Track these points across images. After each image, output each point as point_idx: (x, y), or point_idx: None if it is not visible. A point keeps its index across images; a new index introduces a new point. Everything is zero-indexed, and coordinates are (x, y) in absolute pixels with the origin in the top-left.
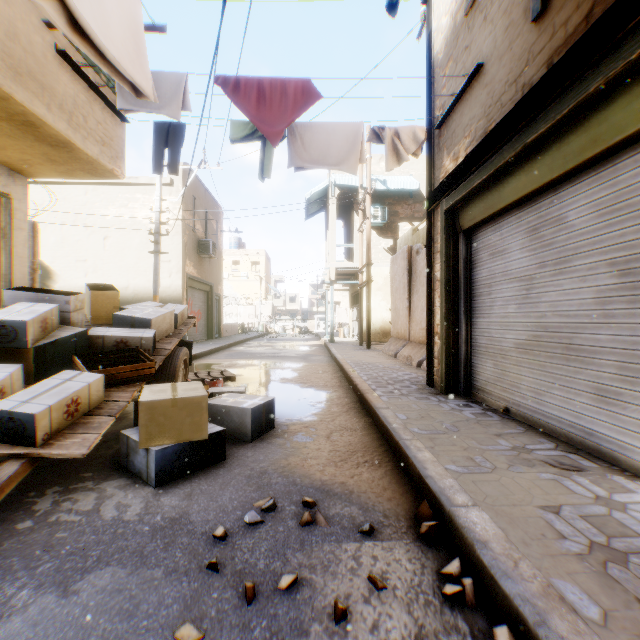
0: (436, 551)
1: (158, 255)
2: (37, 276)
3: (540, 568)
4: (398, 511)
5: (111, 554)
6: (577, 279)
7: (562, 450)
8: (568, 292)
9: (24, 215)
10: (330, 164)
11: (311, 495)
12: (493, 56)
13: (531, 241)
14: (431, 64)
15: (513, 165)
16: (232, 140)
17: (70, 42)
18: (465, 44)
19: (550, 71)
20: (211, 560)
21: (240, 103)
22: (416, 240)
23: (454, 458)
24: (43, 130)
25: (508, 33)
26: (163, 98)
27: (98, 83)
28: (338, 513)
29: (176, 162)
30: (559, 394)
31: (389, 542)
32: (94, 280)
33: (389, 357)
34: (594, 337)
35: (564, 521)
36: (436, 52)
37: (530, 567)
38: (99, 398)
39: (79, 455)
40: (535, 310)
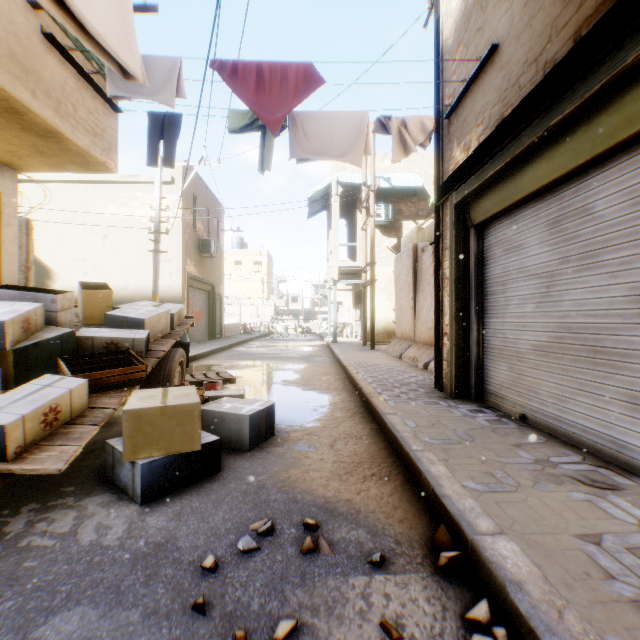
0: (458, 588)
1: (158, 254)
2: (31, 275)
3: (590, 620)
4: (411, 535)
5: (83, 589)
6: (606, 275)
7: (590, 464)
8: (595, 289)
9: (13, 210)
10: (333, 155)
11: (313, 515)
12: (509, 36)
13: (552, 235)
14: (439, 51)
15: (532, 152)
16: (230, 130)
17: (58, 25)
18: (477, 26)
19: (578, 44)
20: (197, 600)
21: (238, 89)
22: (421, 238)
23: (472, 473)
24: (28, 118)
25: (527, 9)
26: (156, 84)
27: (89, 70)
28: (344, 538)
29: (172, 154)
30: (585, 401)
31: (403, 575)
32: (94, 280)
33: (394, 358)
34: (627, 339)
35: (608, 555)
36: (445, 38)
37: (578, 619)
38: (83, 405)
39: (55, 471)
40: (556, 309)
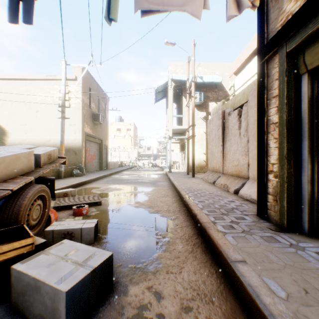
0: None
1: (63, 119)
2: None
3: None
4: None
5: None
6: None
7: None
8: None
9: None
10: (175, 6)
11: None
12: None
13: None
14: None
15: None
16: None
17: None
18: None
19: None
20: None
21: None
22: (225, 108)
23: None
24: None
25: None
26: None
27: None
28: None
29: (30, 11)
30: None
31: None
32: (31, 136)
33: (209, 184)
34: None
35: None
36: None
37: None
38: None
39: None
40: None
